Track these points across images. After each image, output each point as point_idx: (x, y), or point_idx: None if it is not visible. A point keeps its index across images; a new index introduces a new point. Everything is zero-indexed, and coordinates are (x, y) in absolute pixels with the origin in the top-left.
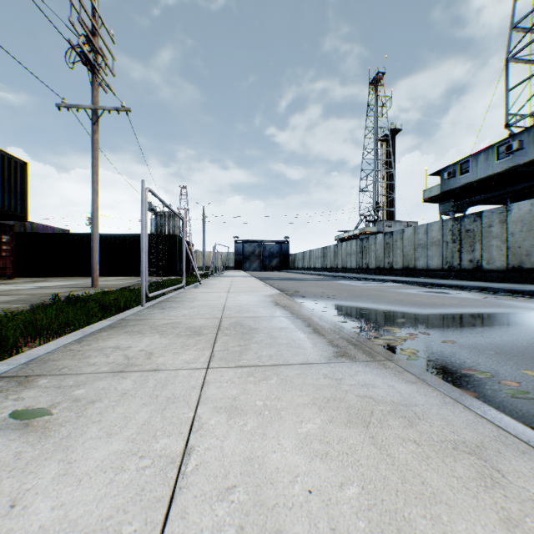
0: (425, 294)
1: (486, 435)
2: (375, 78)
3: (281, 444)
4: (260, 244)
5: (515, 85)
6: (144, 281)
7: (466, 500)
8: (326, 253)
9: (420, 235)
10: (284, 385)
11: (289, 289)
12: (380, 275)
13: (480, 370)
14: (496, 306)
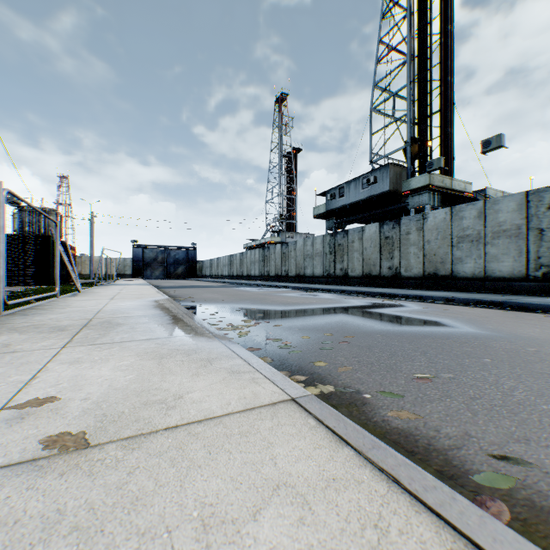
0: (299, 297)
1: (223, 355)
2: (279, 97)
3: (101, 369)
4: (164, 250)
5: (376, 131)
6: (3, 287)
7: (184, 372)
8: (233, 261)
9: (308, 247)
10: (123, 349)
11: (183, 296)
12: (279, 282)
13: (278, 338)
14: (337, 303)
